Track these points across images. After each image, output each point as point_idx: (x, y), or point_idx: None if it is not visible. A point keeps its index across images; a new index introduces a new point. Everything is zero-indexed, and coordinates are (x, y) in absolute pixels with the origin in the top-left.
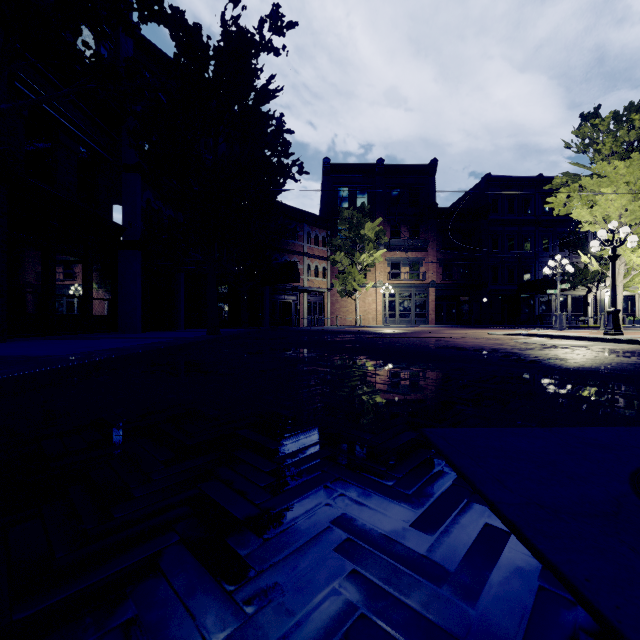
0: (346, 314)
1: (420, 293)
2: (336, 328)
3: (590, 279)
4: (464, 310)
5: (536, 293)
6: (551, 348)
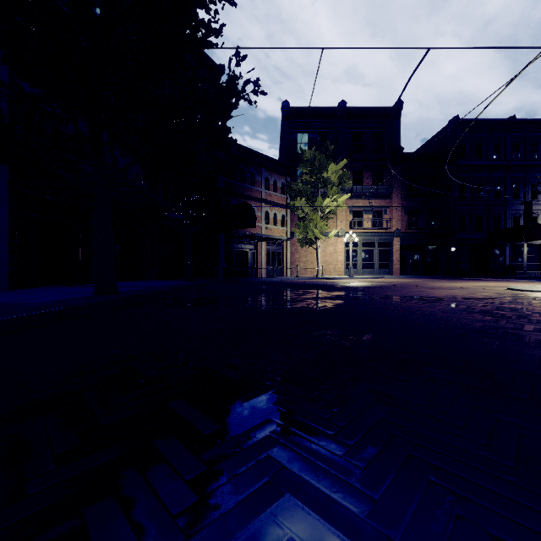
0: (306, 264)
1: (384, 242)
2: (297, 279)
3: None
4: (430, 260)
5: (507, 242)
6: None
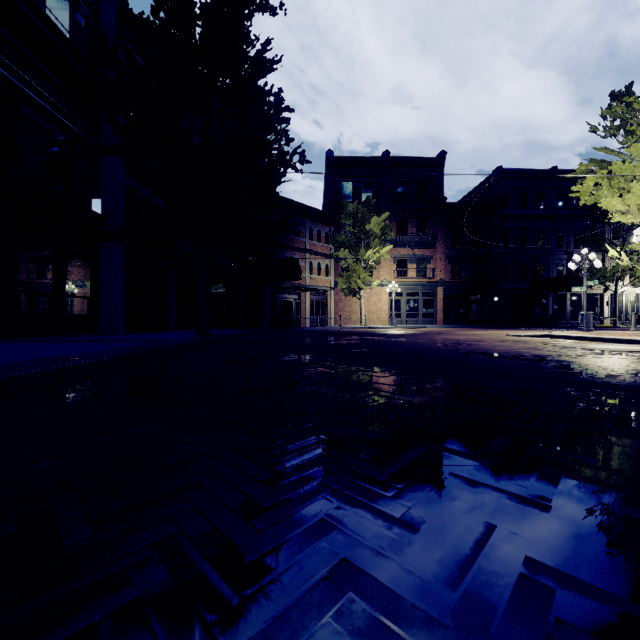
0: (350, 314)
1: (428, 292)
2: (340, 328)
3: (609, 277)
4: (474, 310)
5: (550, 292)
6: (606, 354)
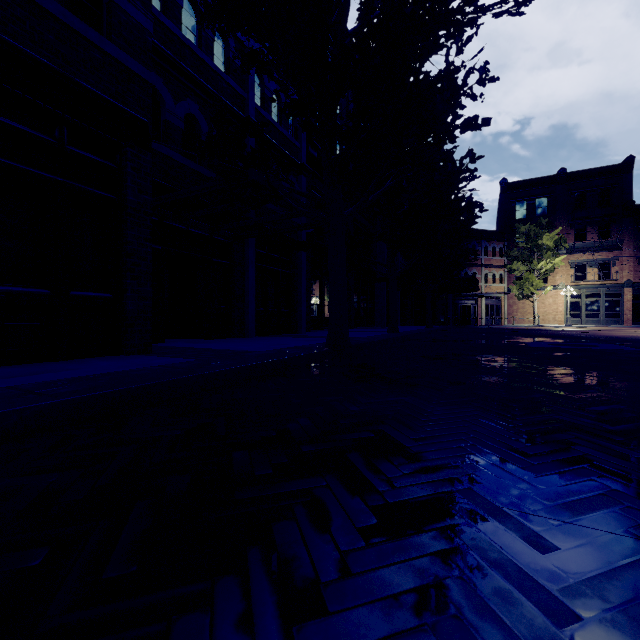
0: (524, 315)
1: (612, 293)
2: (513, 327)
3: None
4: None
5: None
6: None
